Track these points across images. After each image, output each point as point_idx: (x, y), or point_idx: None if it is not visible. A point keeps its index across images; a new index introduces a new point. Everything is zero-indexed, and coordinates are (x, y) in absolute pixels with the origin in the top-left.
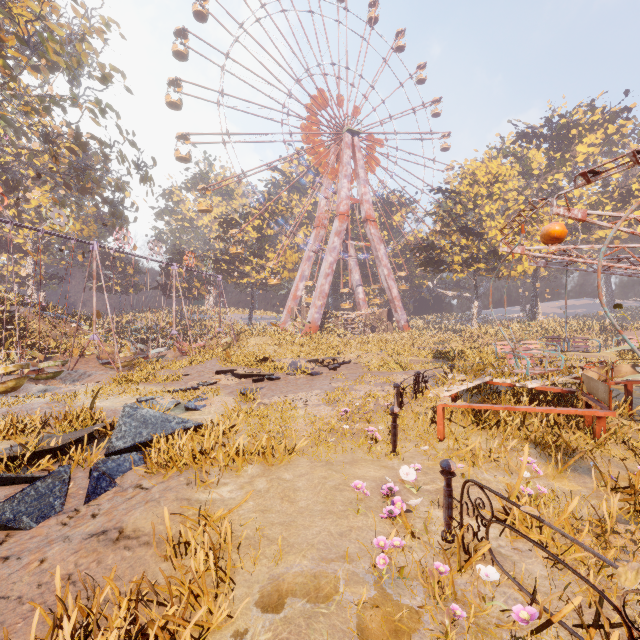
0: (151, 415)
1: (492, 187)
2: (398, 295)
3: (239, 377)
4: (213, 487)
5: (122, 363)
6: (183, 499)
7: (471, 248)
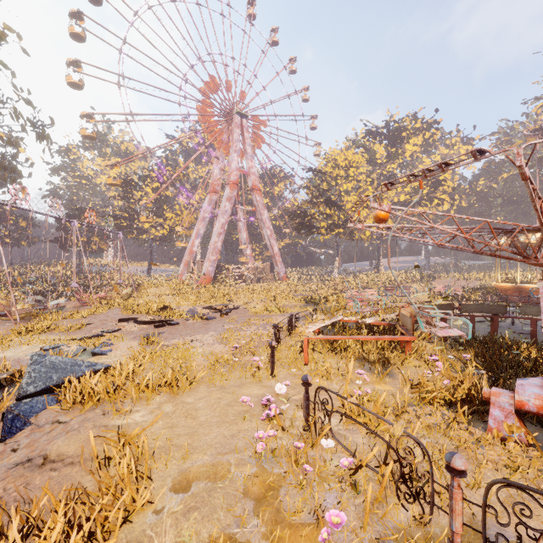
0: (60, 361)
1: (348, 170)
2: (278, 252)
3: (141, 324)
4: (127, 414)
5: (19, 315)
6: (101, 426)
7: (333, 216)
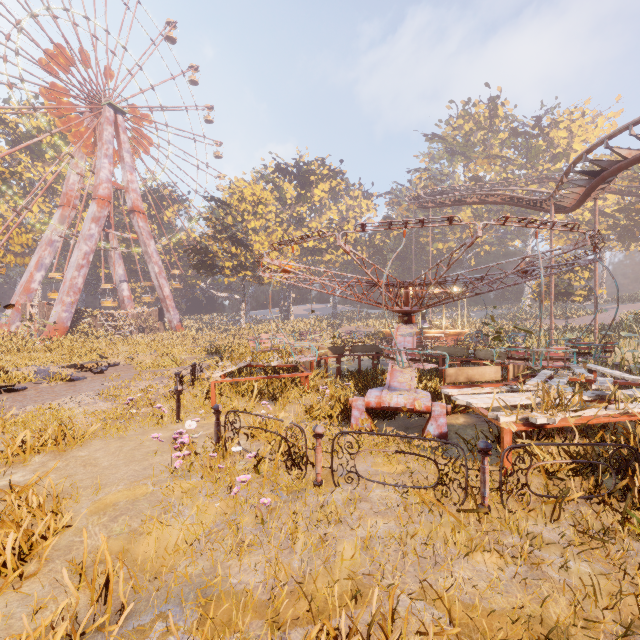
0: None
1: (257, 207)
2: (171, 294)
3: None
4: None
5: None
6: None
7: (240, 256)
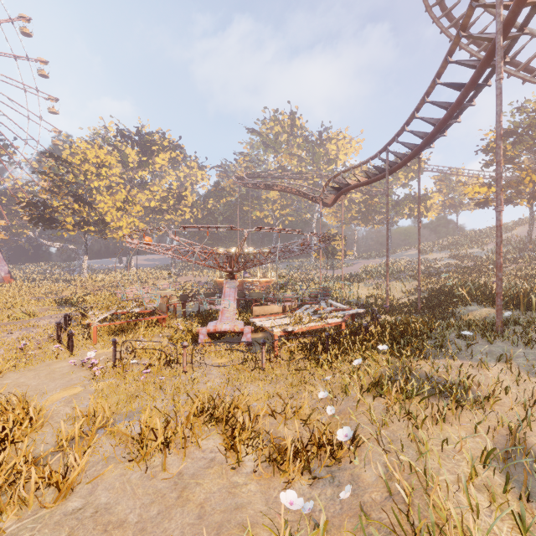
0: None
1: (101, 169)
2: None
3: None
4: None
5: None
6: None
7: (83, 212)
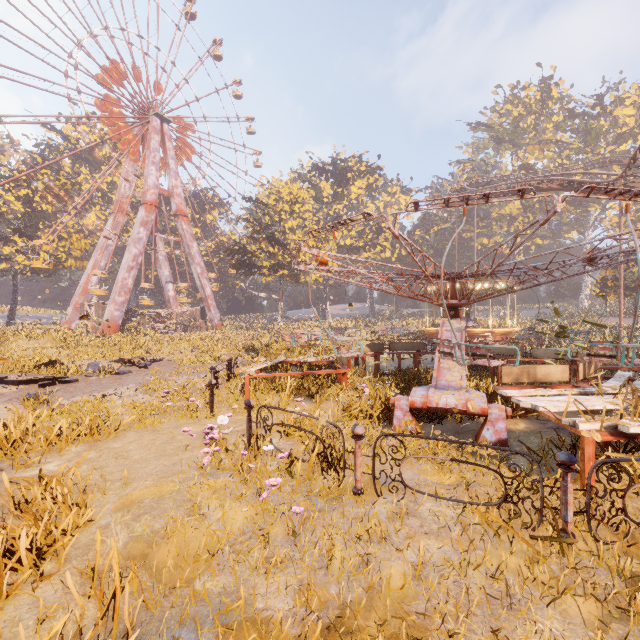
0: None
1: (294, 206)
2: (212, 294)
3: (16, 384)
4: (35, 467)
5: None
6: (2, 481)
7: (277, 256)
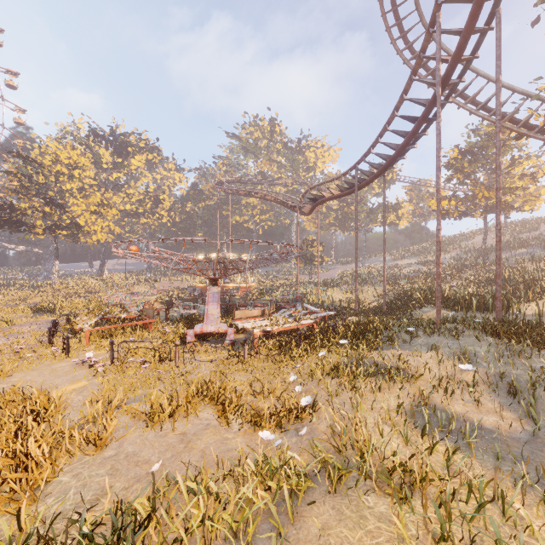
0: None
1: (73, 170)
2: None
3: None
4: None
5: None
6: None
7: (54, 216)
